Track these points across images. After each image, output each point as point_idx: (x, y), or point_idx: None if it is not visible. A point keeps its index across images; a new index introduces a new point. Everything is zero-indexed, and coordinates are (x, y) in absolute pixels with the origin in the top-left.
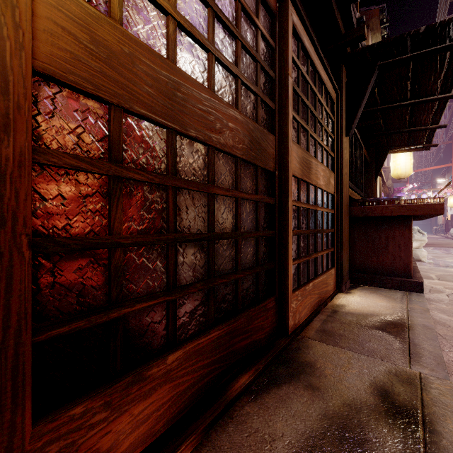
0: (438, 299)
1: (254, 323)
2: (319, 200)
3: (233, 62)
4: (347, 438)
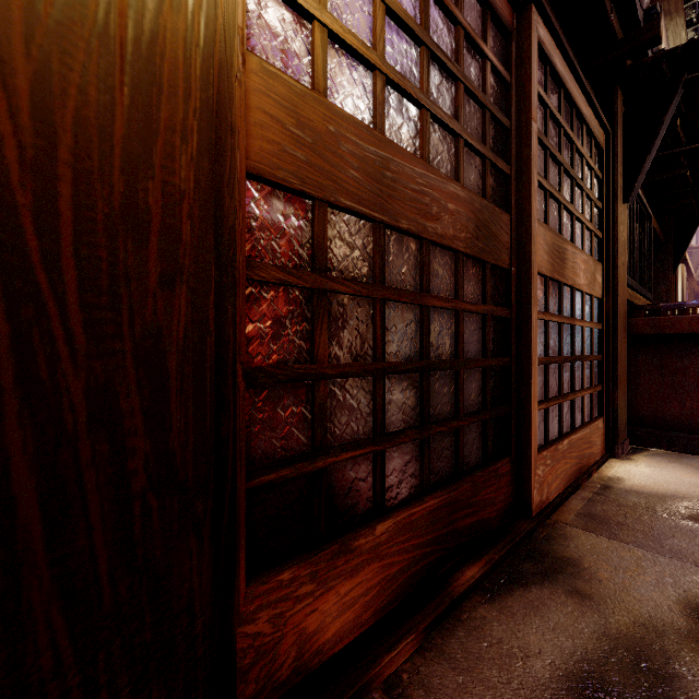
0: None
1: (481, 493)
2: (578, 309)
3: (452, 115)
4: (645, 669)
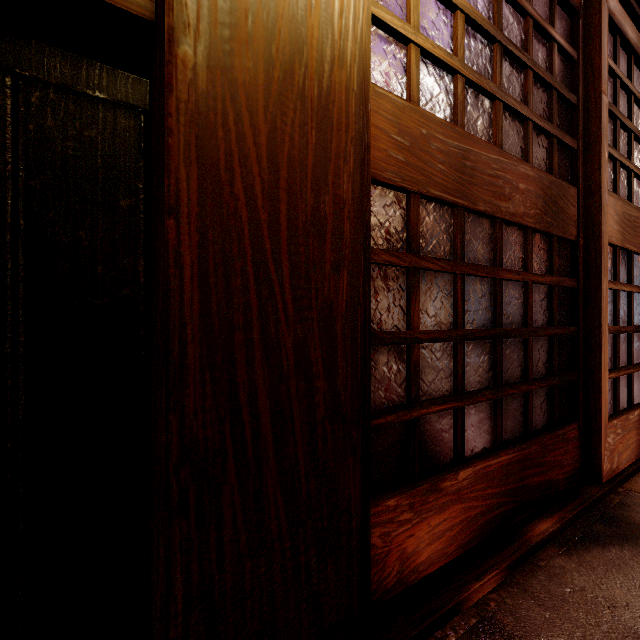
0: None
1: (550, 455)
2: None
3: (521, 101)
4: None
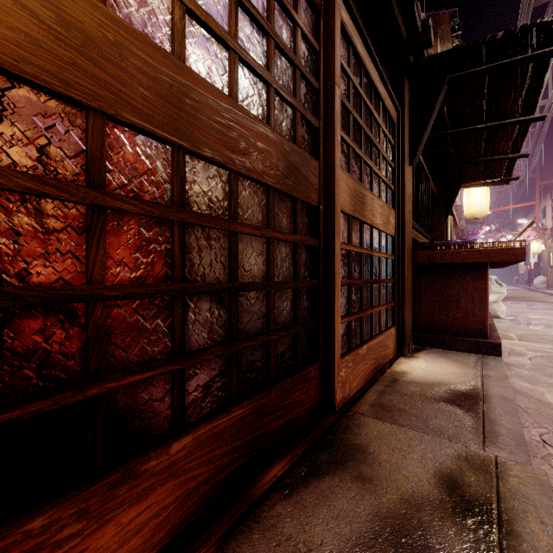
0: (519, 363)
1: (291, 397)
2: (376, 243)
3: (263, 65)
4: (404, 545)
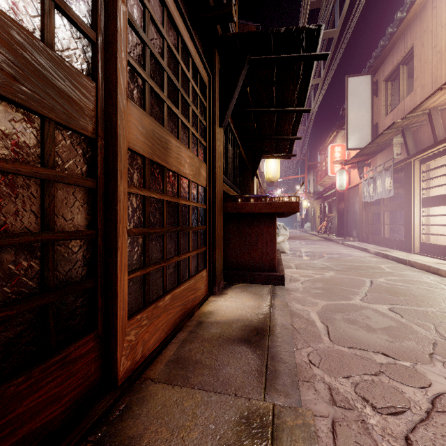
0: (295, 288)
1: (26, 402)
2: (185, 192)
3: None
4: None
